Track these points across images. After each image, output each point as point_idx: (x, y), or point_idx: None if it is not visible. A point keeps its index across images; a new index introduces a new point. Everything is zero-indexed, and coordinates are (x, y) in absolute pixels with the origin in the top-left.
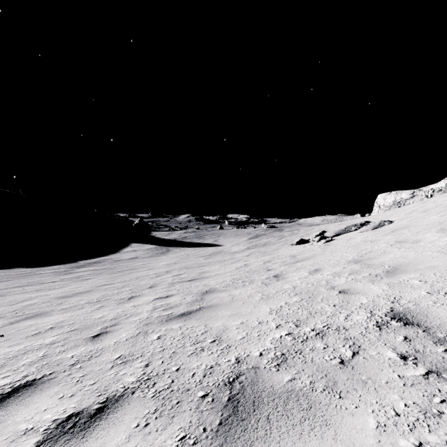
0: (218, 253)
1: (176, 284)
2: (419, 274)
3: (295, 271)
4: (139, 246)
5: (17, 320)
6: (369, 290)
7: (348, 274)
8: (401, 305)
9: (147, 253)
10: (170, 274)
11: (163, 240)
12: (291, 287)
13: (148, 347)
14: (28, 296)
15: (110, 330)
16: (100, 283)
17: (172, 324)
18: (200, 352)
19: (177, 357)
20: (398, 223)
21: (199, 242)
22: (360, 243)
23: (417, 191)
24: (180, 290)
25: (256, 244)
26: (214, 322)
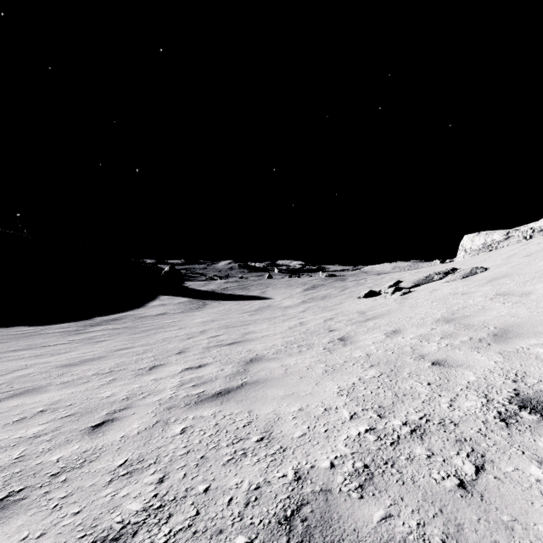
0: (267, 308)
1: (212, 349)
2: (542, 339)
3: (366, 332)
4: (169, 299)
5: (0, 399)
6: (474, 362)
7: (439, 337)
8: (530, 386)
9: (179, 307)
10: (206, 335)
11: (198, 292)
12: (364, 355)
13: (166, 447)
14: (23, 364)
15: (118, 416)
16: (116, 346)
17: (203, 409)
18: (240, 458)
19: (207, 467)
20: (495, 270)
21: (243, 294)
22: (447, 296)
23: (512, 231)
24: (217, 358)
25: (313, 297)
26: (262, 407)
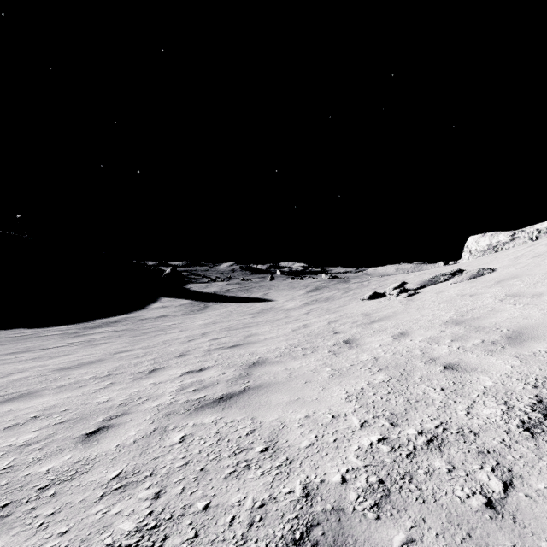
0: (269, 310)
1: (214, 352)
2: None
3: (372, 335)
4: (170, 301)
5: None
6: (490, 366)
7: (449, 340)
8: None
9: (180, 309)
10: (207, 338)
11: (200, 294)
12: (371, 358)
13: (164, 457)
14: (20, 367)
15: (114, 422)
16: (116, 349)
17: (203, 415)
18: (243, 471)
19: (207, 481)
20: (503, 271)
21: (245, 296)
22: (455, 297)
23: (518, 232)
24: (219, 361)
25: (317, 299)
26: (266, 413)
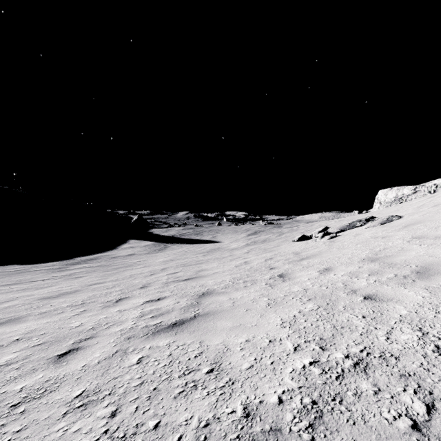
0: (217, 250)
1: (170, 284)
2: None
3: (302, 270)
4: (137, 242)
5: None
6: (403, 297)
7: (367, 274)
8: None
9: (145, 249)
10: (166, 272)
11: (161, 237)
12: (301, 290)
13: (122, 377)
14: (11, 296)
15: (83, 345)
16: (91, 281)
17: (159, 339)
18: (191, 391)
19: (159, 400)
20: (408, 218)
21: (197, 239)
22: (369, 239)
23: (419, 187)
24: (174, 292)
25: (255, 241)
26: (212, 338)
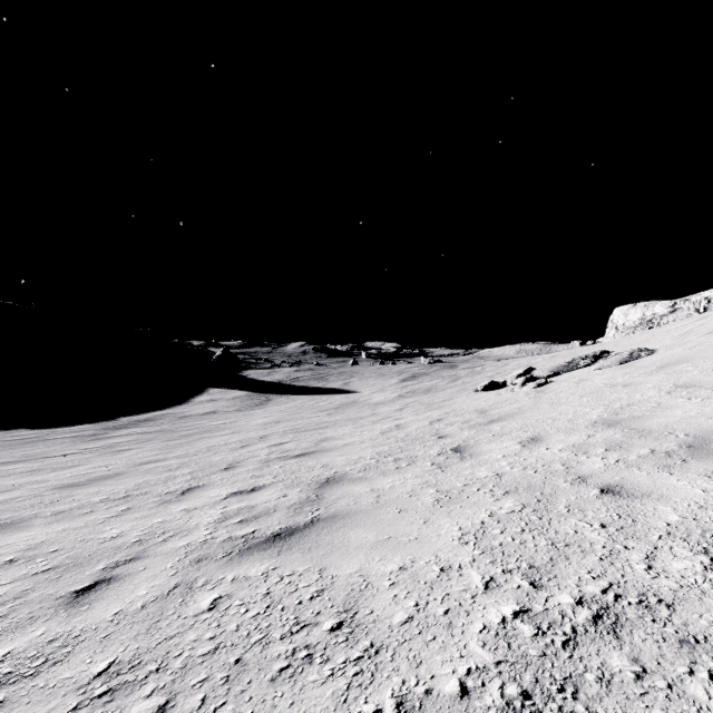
0: (351, 405)
1: (273, 463)
2: None
3: (491, 440)
4: (221, 392)
5: None
6: (669, 490)
7: (603, 449)
8: None
9: (234, 404)
10: (266, 443)
11: (260, 383)
12: (493, 475)
13: (182, 637)
14: (10, 483)
15: (119, 572)
16: (143, 458)
17: (250, 563)
18: (302, 666)
19: (244, 685)
20: (666, 353)
21: (319, 387)
22: (602, 388)
23: (680, 302)
24: (279, 477)
25: (414, 390)
26: (341, 562)
